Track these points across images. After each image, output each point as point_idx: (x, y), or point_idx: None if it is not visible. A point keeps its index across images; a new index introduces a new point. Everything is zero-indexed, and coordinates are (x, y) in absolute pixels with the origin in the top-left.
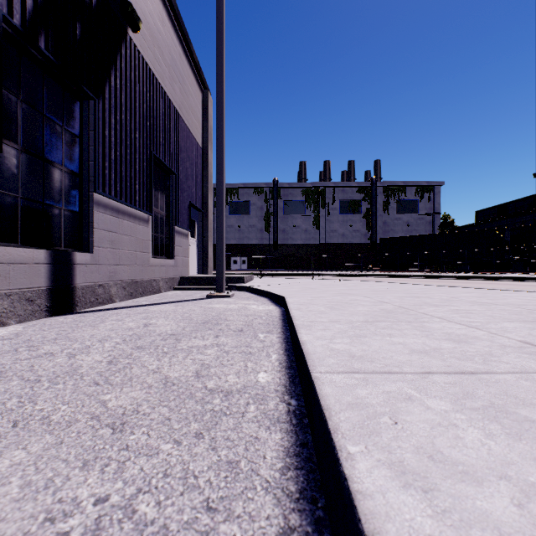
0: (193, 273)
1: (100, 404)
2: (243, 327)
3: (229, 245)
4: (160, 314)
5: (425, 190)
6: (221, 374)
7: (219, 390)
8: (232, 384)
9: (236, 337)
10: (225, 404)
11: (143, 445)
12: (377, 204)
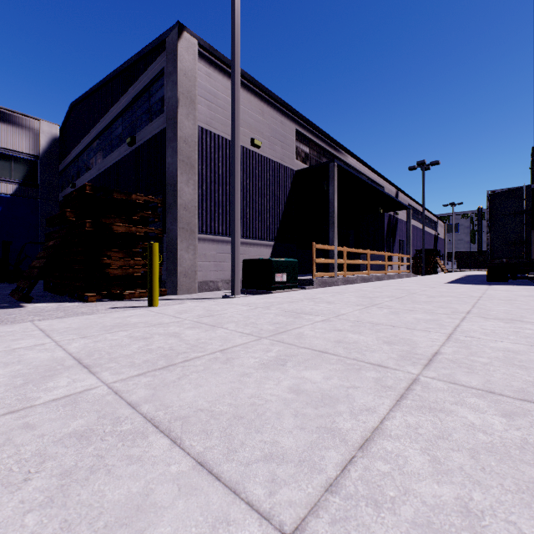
0: None
1: None
2: None
3: None
4: None
5: None
6: None
7: None
8: None
9: None
10: None
11: None
12: None
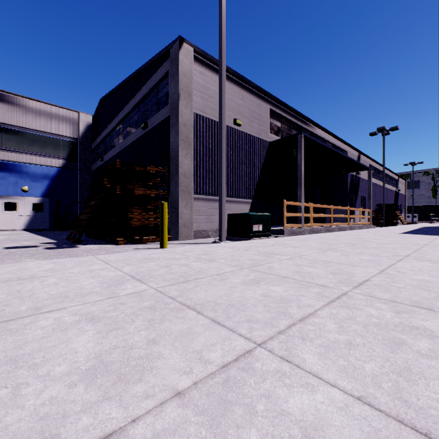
0: None
1: None
2: None
3: None
4: None
5: None
6: None
7: None
8: None
9: None
10: None
11: None
12: None
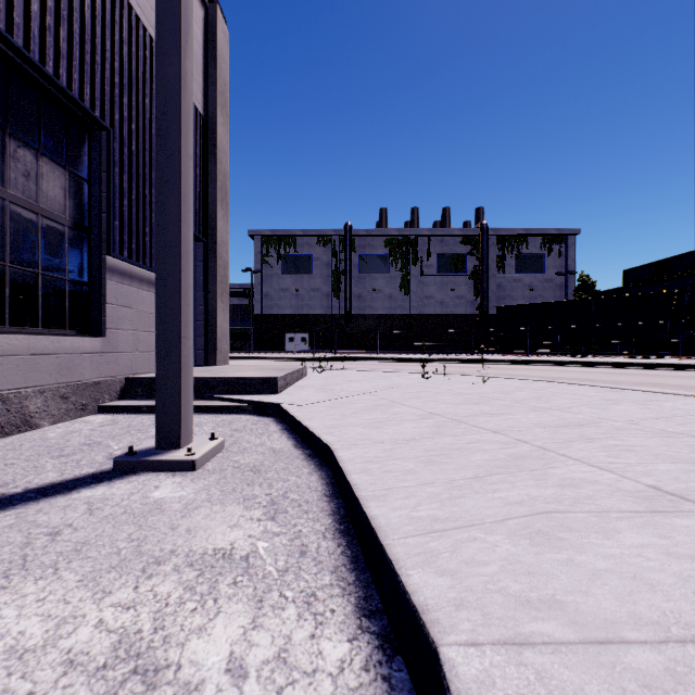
0: None
1: None
2: None
3: (282, 317)
4: None
5: (554, 241)
6: None
7: None
8: None
9: None
10: None
11: None
12: (488, 260)
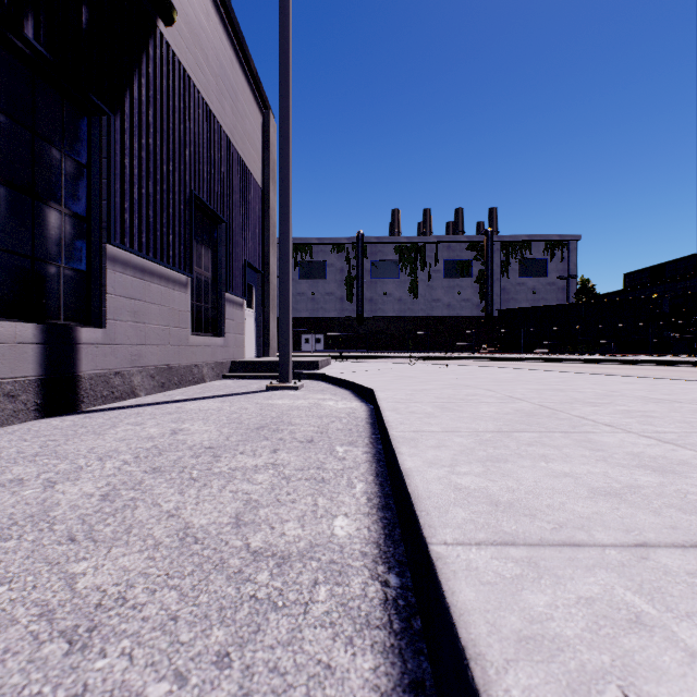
0: (249, 356)
1: (64, 582)
2: (314, 435)
3: (299, 319)
4: (198, 414)
5: (556, 246)
6: (275, 521)
7: (268, 553)
8: (291, 541)
9: (303, 453)
10: (277, 585)
11: (115, 684)
12: (493, 265)
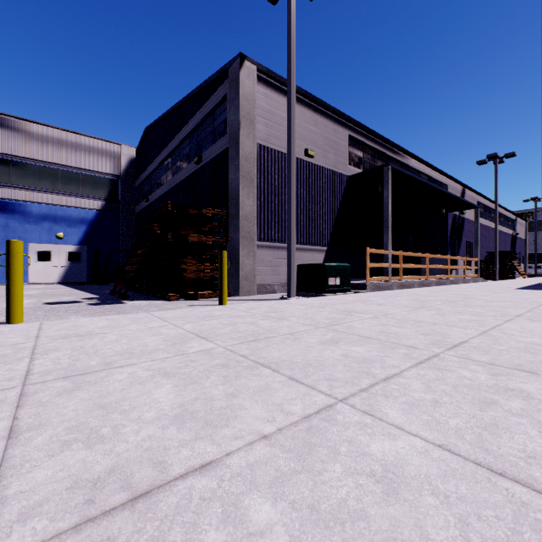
0: None
1: None
2: None
3: None
4: None
5: None
6: None
7: None
8: None
9: None
10: None
11: None
12: None
